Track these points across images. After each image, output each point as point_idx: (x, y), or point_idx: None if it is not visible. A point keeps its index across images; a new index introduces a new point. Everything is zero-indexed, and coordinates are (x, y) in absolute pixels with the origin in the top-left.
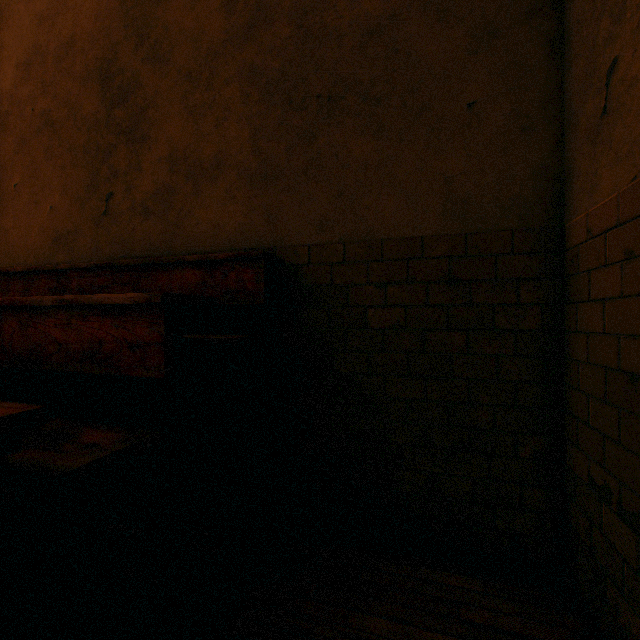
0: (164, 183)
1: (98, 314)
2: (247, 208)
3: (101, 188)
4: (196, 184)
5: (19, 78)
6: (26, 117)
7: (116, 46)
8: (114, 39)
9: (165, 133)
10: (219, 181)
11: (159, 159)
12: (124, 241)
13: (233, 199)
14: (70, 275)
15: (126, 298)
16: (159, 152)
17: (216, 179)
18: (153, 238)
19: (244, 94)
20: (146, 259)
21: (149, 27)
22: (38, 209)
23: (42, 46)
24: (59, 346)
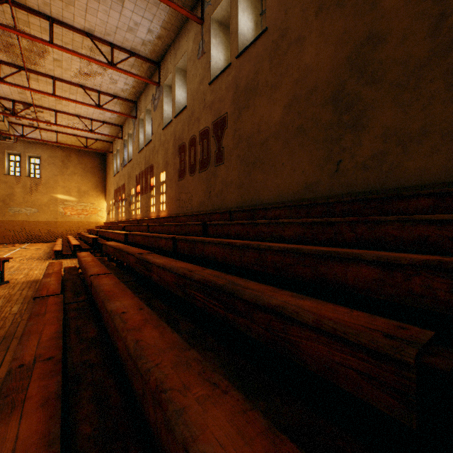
0: (378, 150)
1: (423, 224)
2: (450, 156)
3: (333, 158)
4: (404, 147)
5: (284, 113)
6: (288, 131)
7: (343, 82)
8: (342, 79)
9: (379, 122)
10: (424, 142)
11: (374, 137)
12: (348, 184)
13: (437, 152)
14: (334, 205)
15: (449, 216)
16: (374, 133)
17: (421, 142)
18: (369, 181)
19: (447, 85)
20: (388, 194)
21: (366, 66)
22: (295, 173)
23: (297, 95)
24: (394, 238)
